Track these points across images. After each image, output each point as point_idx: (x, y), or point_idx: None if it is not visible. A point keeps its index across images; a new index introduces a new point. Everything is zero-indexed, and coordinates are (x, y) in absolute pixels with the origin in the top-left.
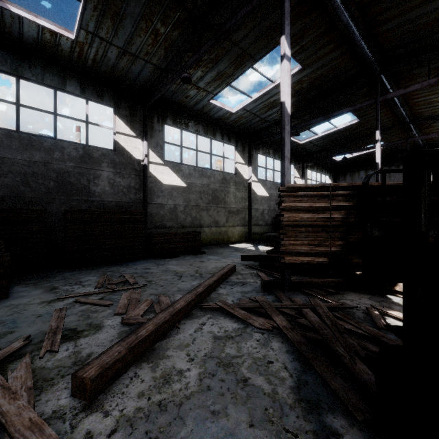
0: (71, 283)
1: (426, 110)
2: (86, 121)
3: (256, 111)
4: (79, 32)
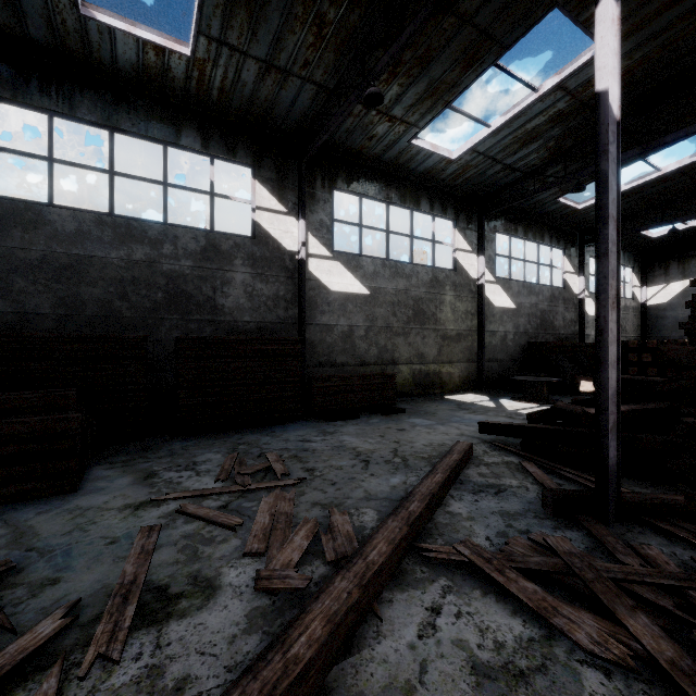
0: (180, 466)
1: None
2: (211, 193)
3: (496, 152)
4: (197, 42)
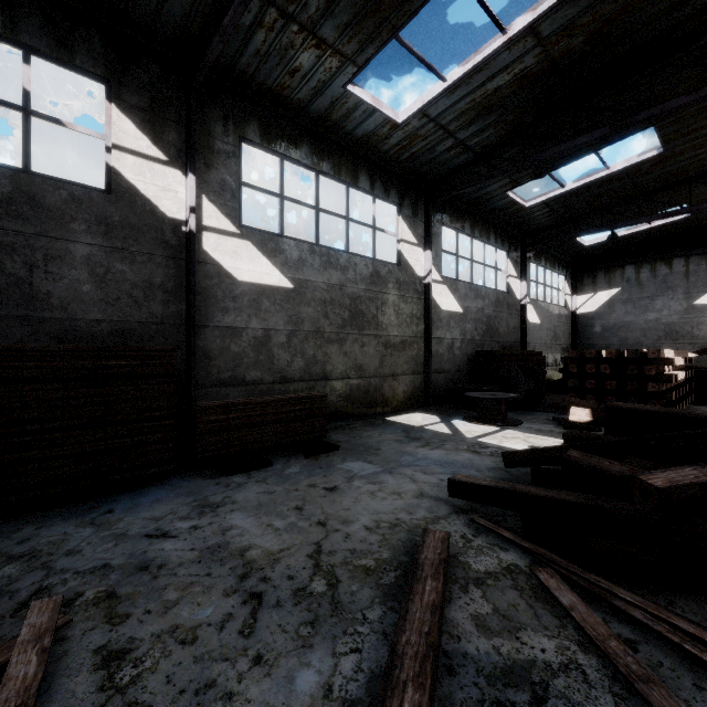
0: None
1: None
2: (24, 108)
3: (449, 120)
4: None
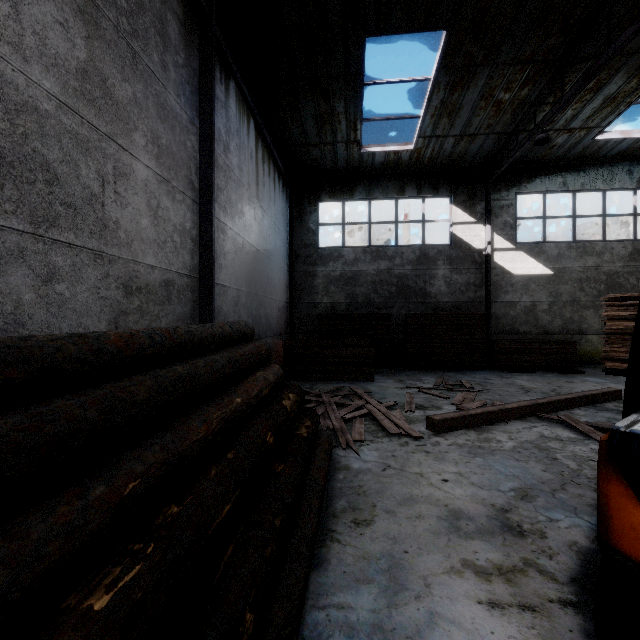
0: (413, 379)
1: None
2: (422, 221)
3: None
4: (417, 141)
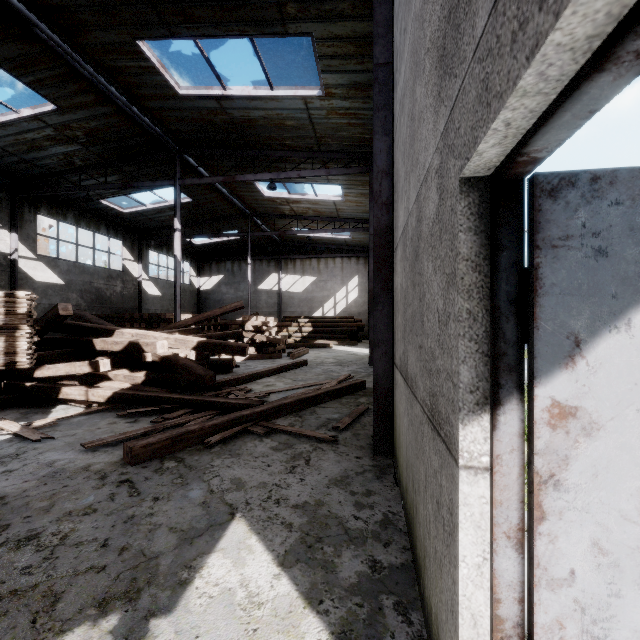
0: None
1: (258, 206)
2: None
3: (4, 145)
4: None
